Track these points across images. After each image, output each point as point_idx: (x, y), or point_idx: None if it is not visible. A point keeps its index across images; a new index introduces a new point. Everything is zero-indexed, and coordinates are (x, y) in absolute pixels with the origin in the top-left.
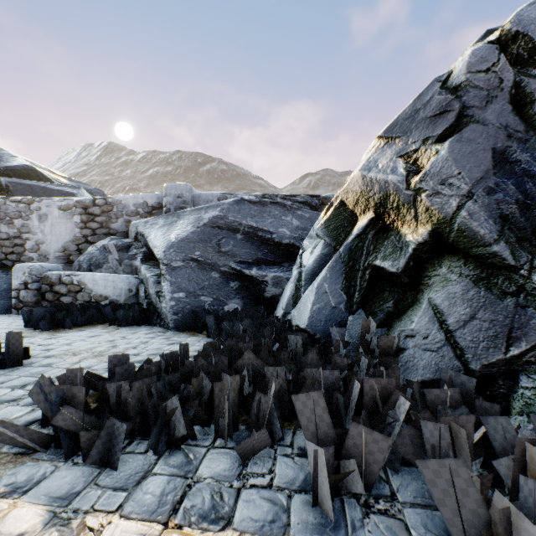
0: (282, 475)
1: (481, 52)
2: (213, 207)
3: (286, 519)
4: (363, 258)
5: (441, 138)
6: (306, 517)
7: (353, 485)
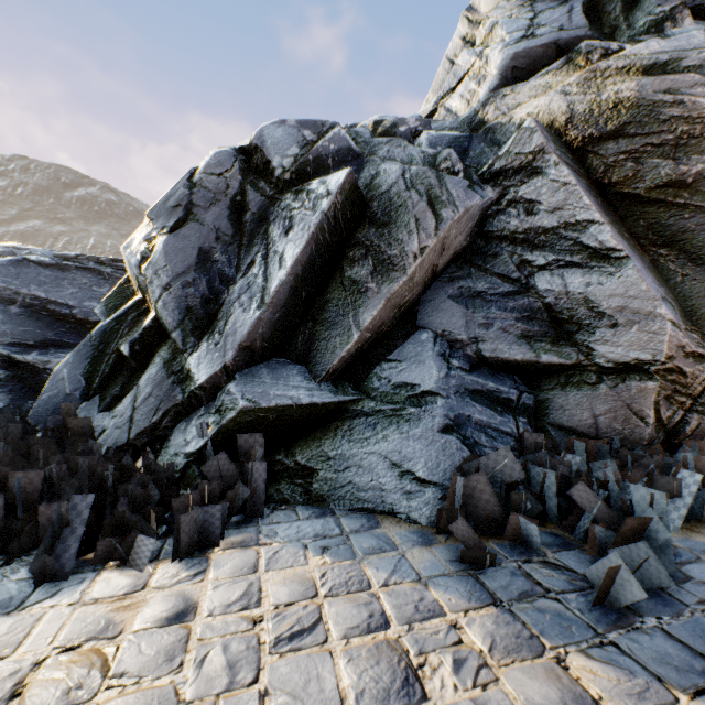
0: None
1: (222, 156)
2: None
3: None
4: (116, 341)
5: (173, 230)
6: None
7: None
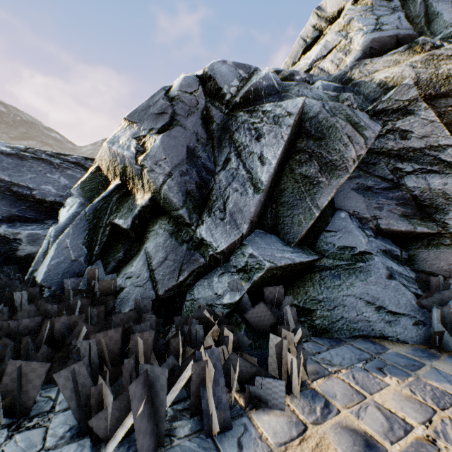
0: None
1: (189, 80)
2: None
3: None
4: (106, 217)
5: (161, 131)
6: None
7: (0, 417)
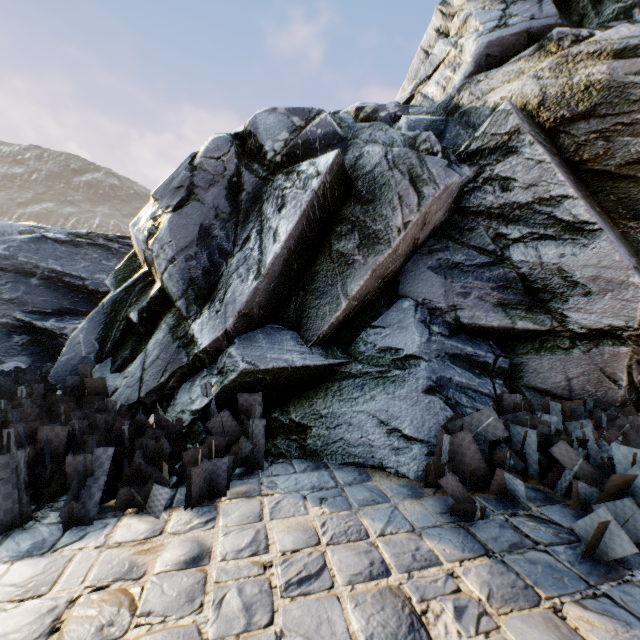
0: None
1: (219, 141)
2: None
3: None
4: (125, 309)
5: (176, 209)
6: None
7: None
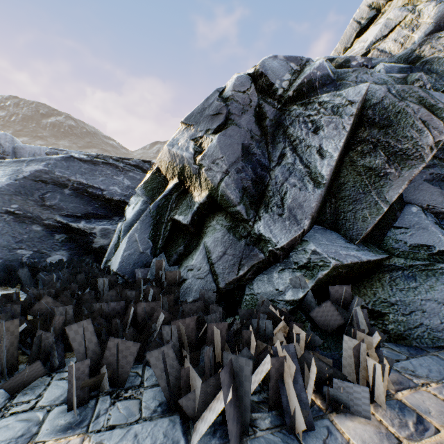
0: (50, 396)
1: (242, 79)
2: (37, 161)
3: (36, 430)
4: (167, 213)
5: (216, 131)
6: (57, 422)
7: (105, 385)
